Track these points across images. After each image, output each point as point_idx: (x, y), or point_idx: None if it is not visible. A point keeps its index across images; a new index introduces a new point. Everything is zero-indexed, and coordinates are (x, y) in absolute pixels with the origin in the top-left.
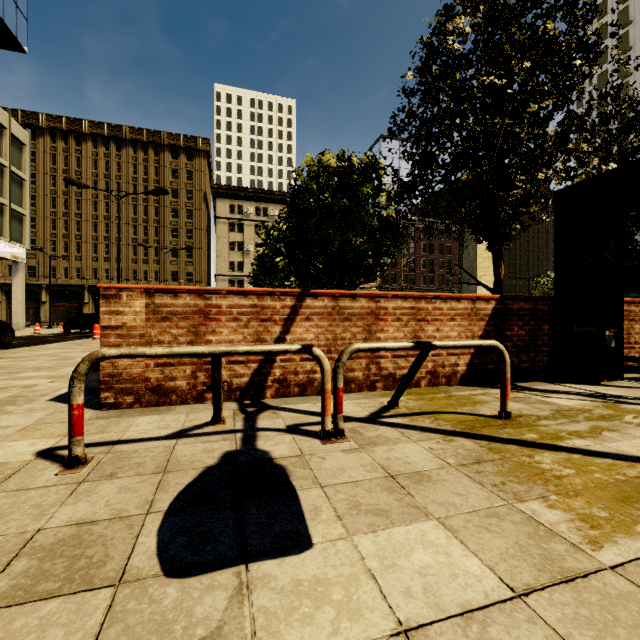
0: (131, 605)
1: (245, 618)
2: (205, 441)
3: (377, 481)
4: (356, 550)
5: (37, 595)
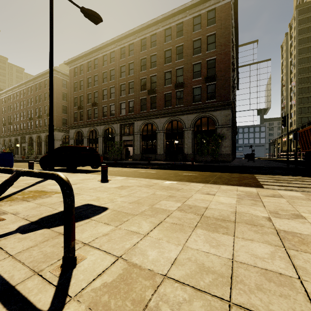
0: (116, 207)
1: (108, 202)
2: (0, 249)
3: (48, 205)
4: (84, 201)
5: (126, 213)
